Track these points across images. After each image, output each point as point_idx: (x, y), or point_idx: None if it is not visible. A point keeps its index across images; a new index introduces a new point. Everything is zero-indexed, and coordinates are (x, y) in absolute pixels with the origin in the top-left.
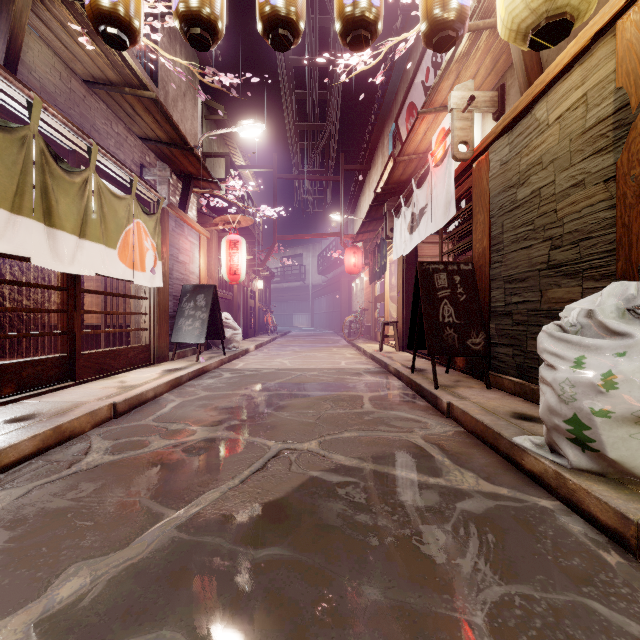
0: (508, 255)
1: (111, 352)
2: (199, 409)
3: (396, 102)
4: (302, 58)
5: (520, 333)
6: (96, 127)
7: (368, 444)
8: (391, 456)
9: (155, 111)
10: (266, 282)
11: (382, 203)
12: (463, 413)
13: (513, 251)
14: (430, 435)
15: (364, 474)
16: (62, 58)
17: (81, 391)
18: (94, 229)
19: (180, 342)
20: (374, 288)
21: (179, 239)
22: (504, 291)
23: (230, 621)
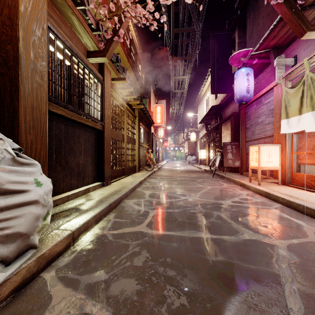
0: None
1: None
2: None
3: None
4: None
5: None
6: None
7: None
8: None
9: None
10: None
11: None
12: None
13: None
14: None
15: None
16: None
17: None
18: None
19: None
20: None
21: None
22: None
23: (216, 241)
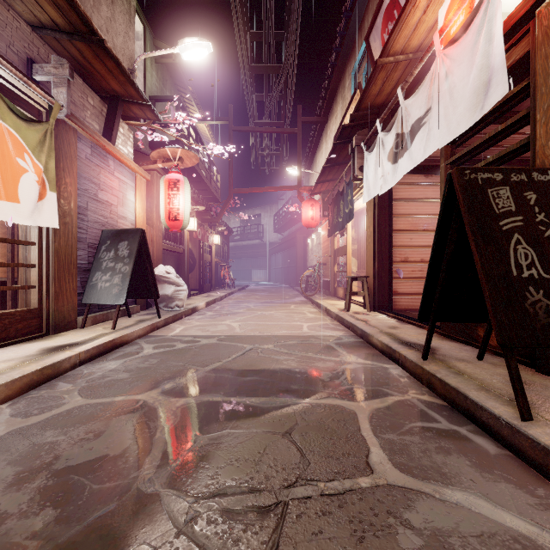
0: None
1: None
2: (3, 474)
3: (362, 31)
4: None
5: None
6: None
7: None
8: None
9: None
10: (224, 238)
11: (348, 140)
12: None
13: None
14: None
15: None
16: None
17: None
18: None
19: (93, 303)
20: (333, 241)
21: (99, 172)
22: None
23: None
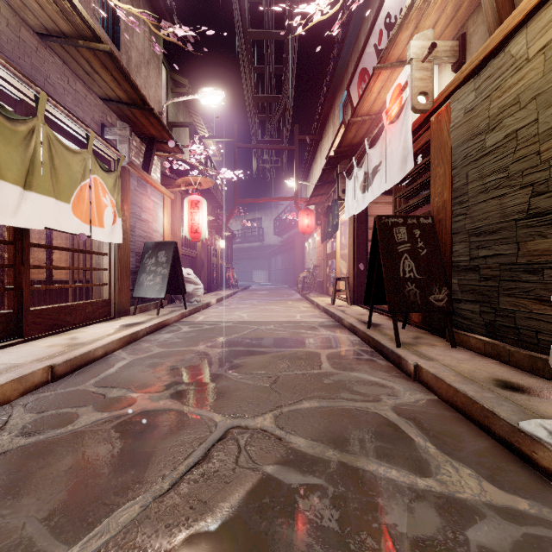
0: (474, 206)
1: (66, 307)
2: (147, 369)
3: (347, 73)
4: (259, 31)
5: (490, 289)
6: (51, 81)
7: (332, 419)
8: (361, 439)
9: (112, 67)
10: (228, 242)
11: (334, 166)
12: (436, 379)
13: (481, 202)
14: (401, 406)
15: (331, 471)
16: (11, 6)
17: (24, 350)
18: (43, 181)
19: (141, 297)
20: (326, 246)
21: (142, 198)
22: (469, 245)
23: None
